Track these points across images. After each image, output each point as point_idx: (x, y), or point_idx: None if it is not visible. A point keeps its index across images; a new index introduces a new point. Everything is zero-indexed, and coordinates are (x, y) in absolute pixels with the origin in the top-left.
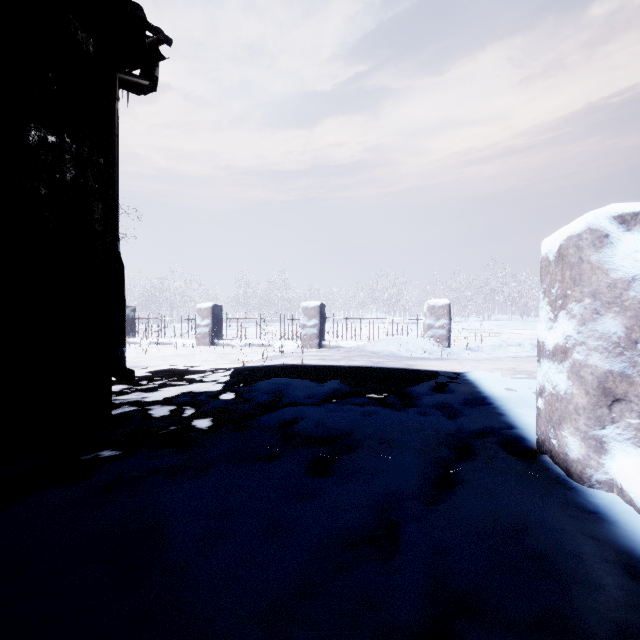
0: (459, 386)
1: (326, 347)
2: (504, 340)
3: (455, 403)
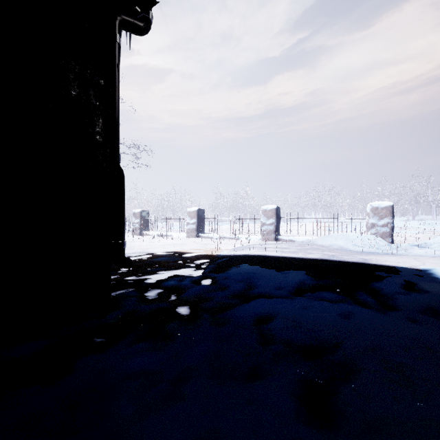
0: (434, 286)
1: (281, 240)
2: None
3: None
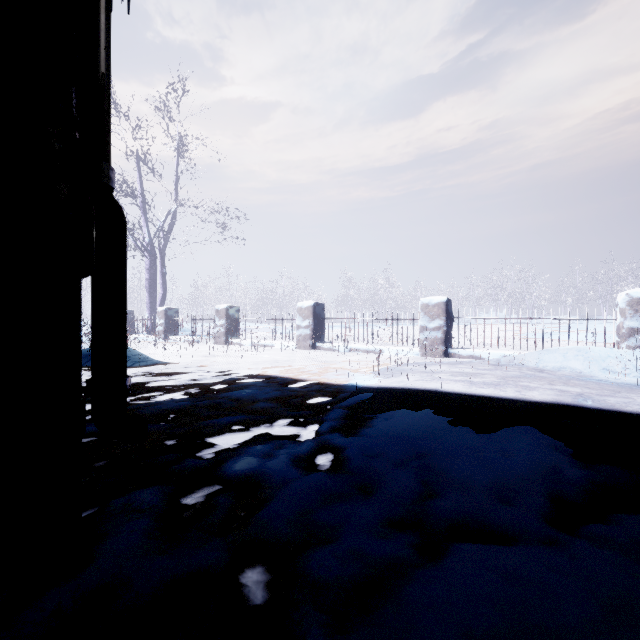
0: None
1: (454, 356)
2: None
3: None
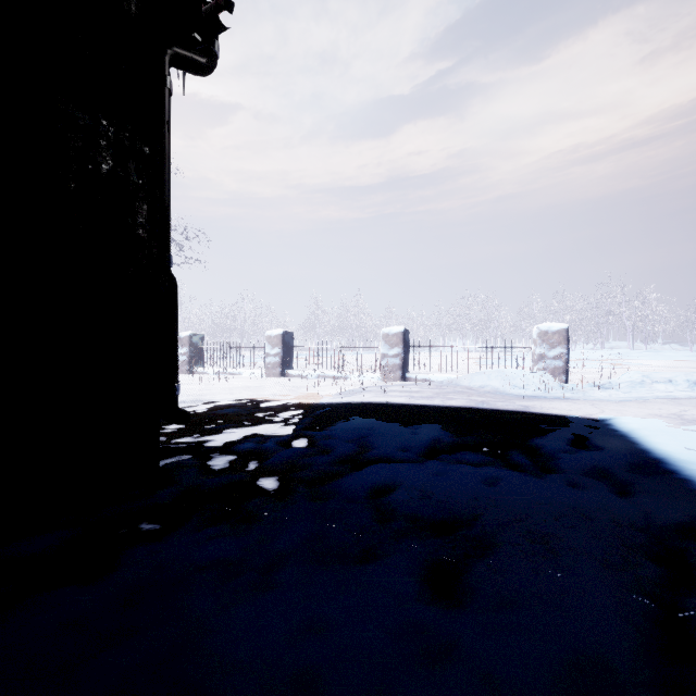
0: (609, 440)
1: (410, 380)
2: (646, 375)
3: (617, 469)
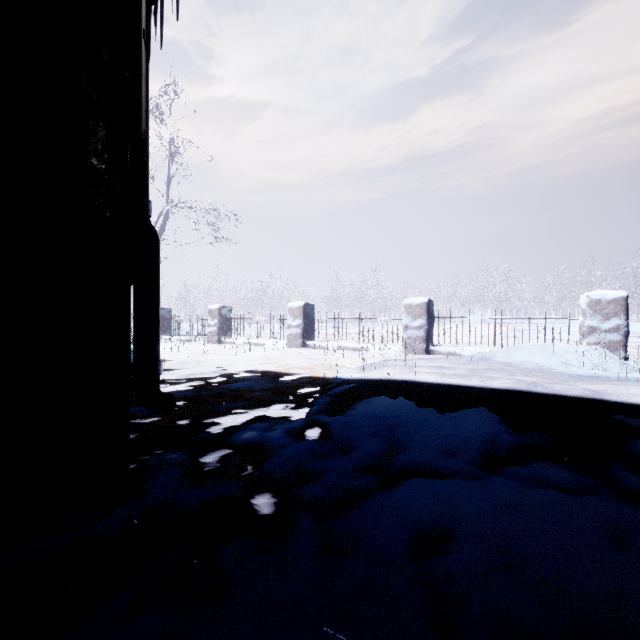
0: None
1: (435, 353)
2: None
3: None
